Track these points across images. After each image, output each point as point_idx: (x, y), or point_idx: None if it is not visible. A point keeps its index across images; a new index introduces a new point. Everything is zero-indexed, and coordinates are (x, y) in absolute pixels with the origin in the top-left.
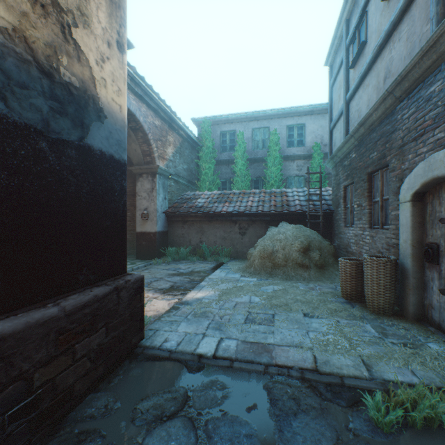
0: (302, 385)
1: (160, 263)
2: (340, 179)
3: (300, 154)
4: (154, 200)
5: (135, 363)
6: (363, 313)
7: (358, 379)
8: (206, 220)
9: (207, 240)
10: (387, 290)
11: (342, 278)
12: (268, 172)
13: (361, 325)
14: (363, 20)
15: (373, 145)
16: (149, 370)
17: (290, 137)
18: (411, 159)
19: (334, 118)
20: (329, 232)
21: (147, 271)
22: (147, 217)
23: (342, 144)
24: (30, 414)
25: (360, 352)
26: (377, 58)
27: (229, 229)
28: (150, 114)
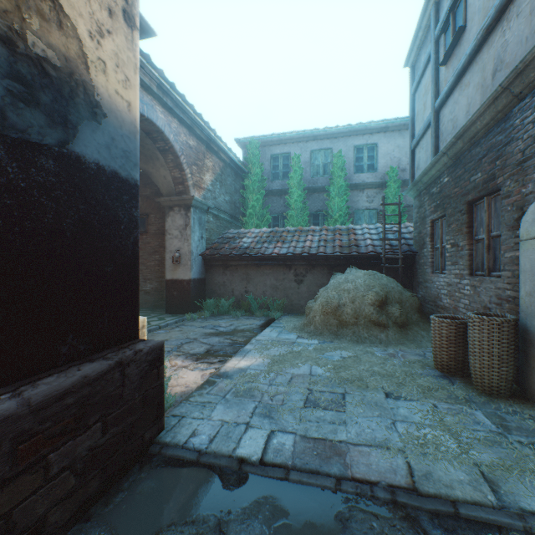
0: (394, 515)
1: (196, 318)
2: (426, 211)
3: (371, 181)
4: (188, 240)
5: (147, 471)
6: (468, 394)
7: (480, 507)
8: (253, 265)
9: (254, 290)
10: (504, 362)
11: (435, 343)
12: (330, 204)
13: (468, 413)
14: None
15: (475, 164)
16: (166, 483)
17: (358, 160)
18: None
19: (417, 133)
20: (411, 280)
21: (177, 329)
22: (179, 261)
23: (430, 166)
24: None
25: (476, 459)
26: (482, 46)
27: (281, 276)
28: (183, 131)
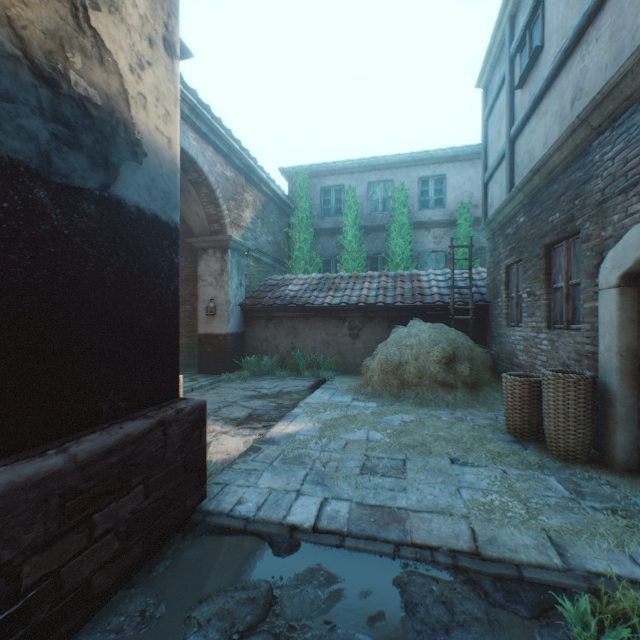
0: (455, 579)
1: (234, 379)
2: (500, 255)
3: (439, 219)
4: (225, 287)
5: (191, 539)
6: (542, 459)
7: (545, 570)
8: (301, 317)
9: (302, 346)
10: (580, 423)
11: (508, 404)
12: (391, 245)
13: (541, 479)
14: (537, 15)
15: (553, 203)
16: (212, 550)
17: (423, 194)
18: (618, 222)
19: (490, 165)
20: (483, 334)
21: (213, 391)
22: (214, 313)
23: (504, 203)
24: (15, 632)
25: (544, 524)
26: (560, 71)
27: (334, 330)
28: (219, 161)
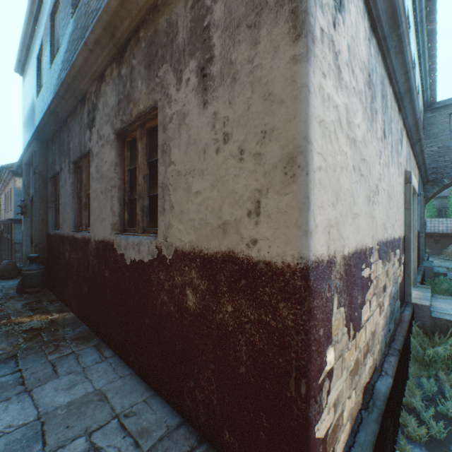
0: None
1: None
2: None
3: None
4: None
5: None
6: None
7: None
8: None
9: None
10: None
11: None
12: (450, 206)
13: None
14: None
15: None
16: None
17: None
18: None
19: None
20: None
21: None
22: None
23: None
24: None
25: None
26: None
27: (426, 240)
28: None
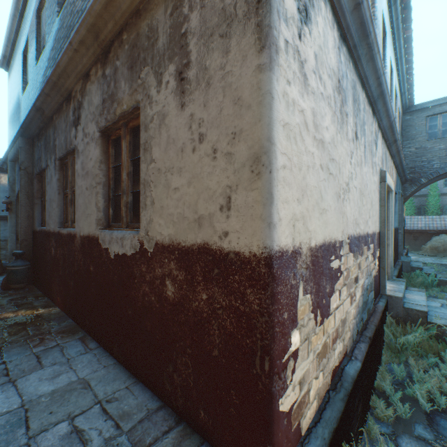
0: None
1: None
2: None
3: None
4: None
5: None
6: None
7: None
8: None
9: None
10: None
11: None
12: (428, 204)
13: None
14: None
15: None
16: None
17: (445, 181)
18: None
19: None
20: None
21: None
22: None
23: None
24: None
25: None
26: None
27: (406, 237)
28: None
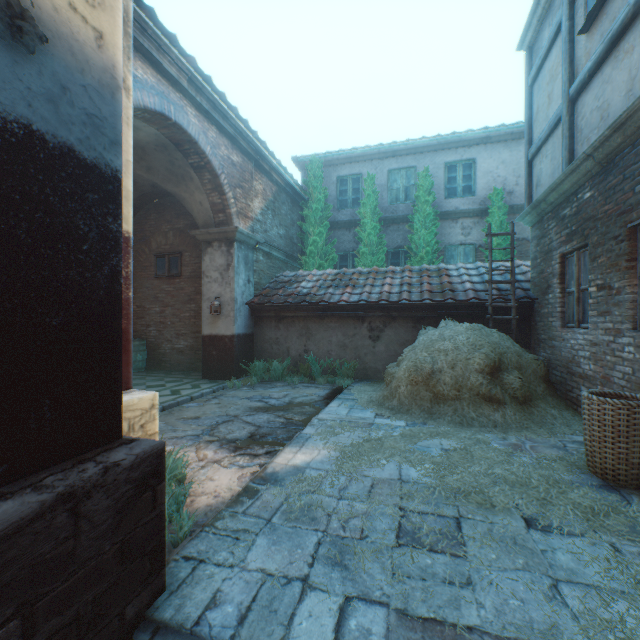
0: None
1: (240, 386)
2: (552, 242)
3: (468, 208)
4: (231, 284)
5: None
6: None
7: None
8: (315, 316)
9: (316, 349)
10: None
11: (592, 434)
12: (414, 238)
13: None
14: None
15: None
16: None
17: (450, 181)
18: None
19: (537, 137)
20: (527, 337)
21: (214, 401)
22: (219, 312)
23: (562, 177)
24: None
25: None
26: None
27: (352, 331)
28: (223, 143)
